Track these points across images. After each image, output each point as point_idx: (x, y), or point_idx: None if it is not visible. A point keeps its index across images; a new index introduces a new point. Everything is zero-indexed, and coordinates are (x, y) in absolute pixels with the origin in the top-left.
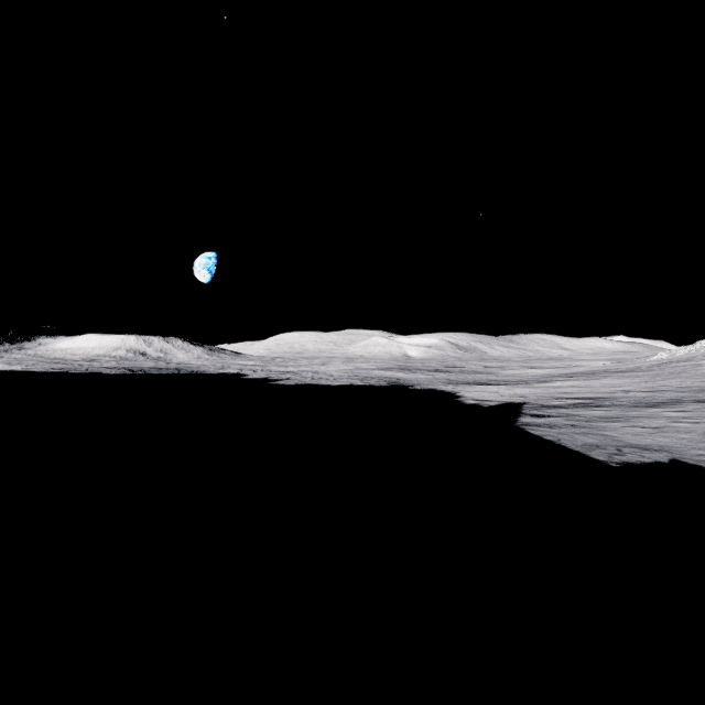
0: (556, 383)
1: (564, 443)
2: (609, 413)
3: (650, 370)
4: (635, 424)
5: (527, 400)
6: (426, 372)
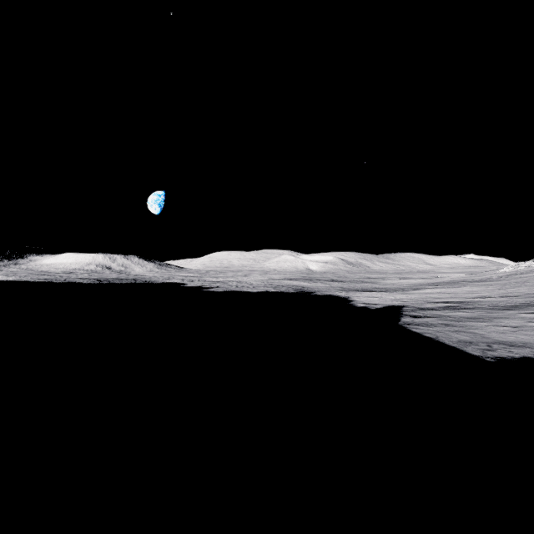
0: (427, 290)
1: (442, 340)
2: (474, 314)
3: (500, 280)
4: (497, 324)
5: (405, 303)
6: (324, 282)
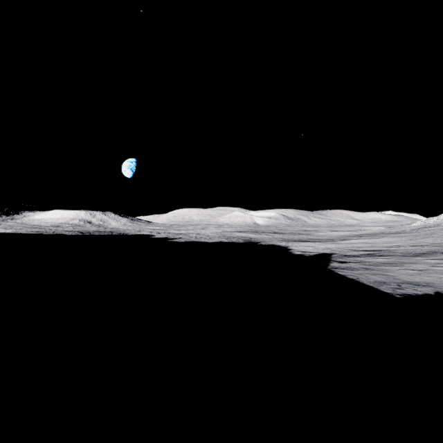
0: (352, 241)
1: (361, 280)
2: (389, 260)
3: (412, 232)
4: (407, 268)
5: (334, 251)
6: (268, 234)
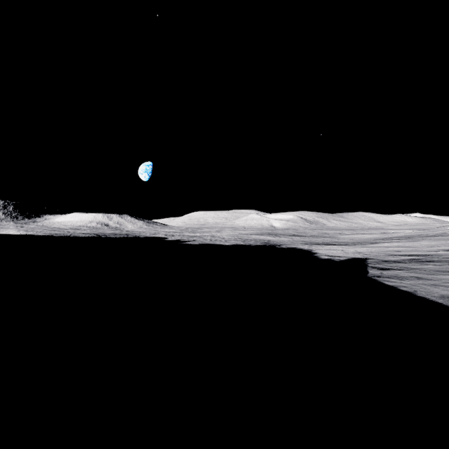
0: (385, 244)
1: (422, 294)
2: (444, 267)
3: None
4: None
5: (367, 256)
6: (288, 236)
